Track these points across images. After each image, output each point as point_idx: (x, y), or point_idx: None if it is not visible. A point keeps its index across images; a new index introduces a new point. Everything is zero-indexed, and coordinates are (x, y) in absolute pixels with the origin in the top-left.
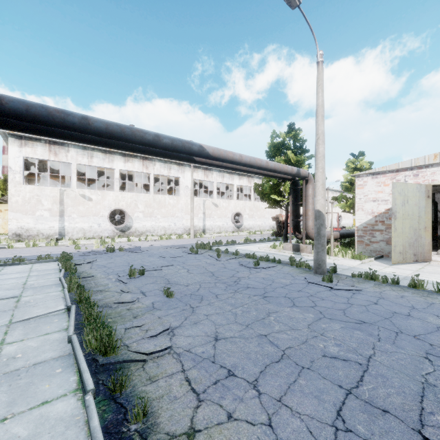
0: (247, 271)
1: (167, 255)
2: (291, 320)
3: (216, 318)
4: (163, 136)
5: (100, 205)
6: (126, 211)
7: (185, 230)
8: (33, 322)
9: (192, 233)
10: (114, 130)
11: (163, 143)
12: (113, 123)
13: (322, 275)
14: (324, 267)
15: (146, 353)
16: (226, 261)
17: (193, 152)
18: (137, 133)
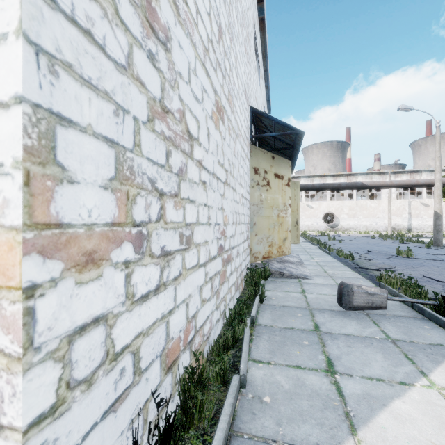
0: (389, 243)
1: (353, 238)
2: (375, 248)
3: (350, 246)
4: (342, 184)
5: (317, 210)
6: (334, 214)
7: (387, 228)
8: (302, 242)
9: (389, 230)
10: (322, 187)
11: (342, 186)
12: (322, 184)
13: (436, 247)
14: (438, 243)
15: (327, 245)
16: (386, 241)
17: (358, 187)
18: (331, 185)
